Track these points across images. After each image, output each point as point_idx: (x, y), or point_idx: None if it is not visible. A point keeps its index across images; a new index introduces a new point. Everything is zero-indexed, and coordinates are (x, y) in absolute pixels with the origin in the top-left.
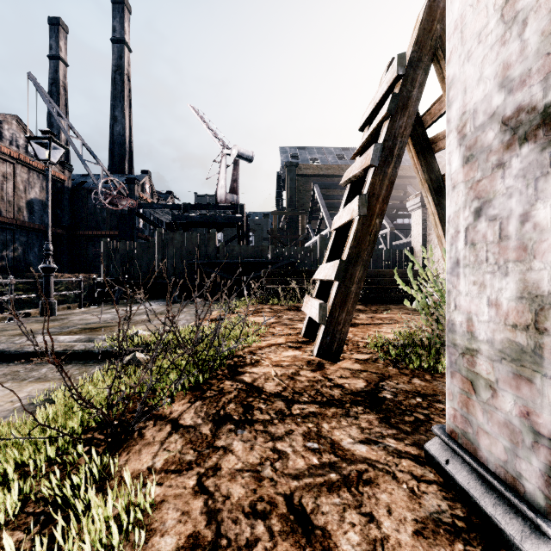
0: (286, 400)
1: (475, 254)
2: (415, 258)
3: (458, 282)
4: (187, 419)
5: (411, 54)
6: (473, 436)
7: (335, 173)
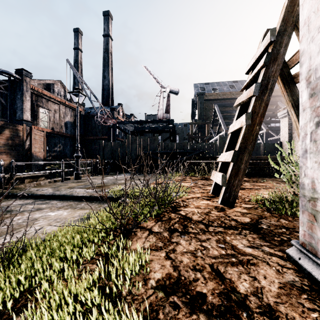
0: (205, 224)
1: (316, 146)
2: (283, 149)
3: (306, 162)
4: (155, 229)
5: (279, 28)
6: (315, 244)
7: (228, 97)
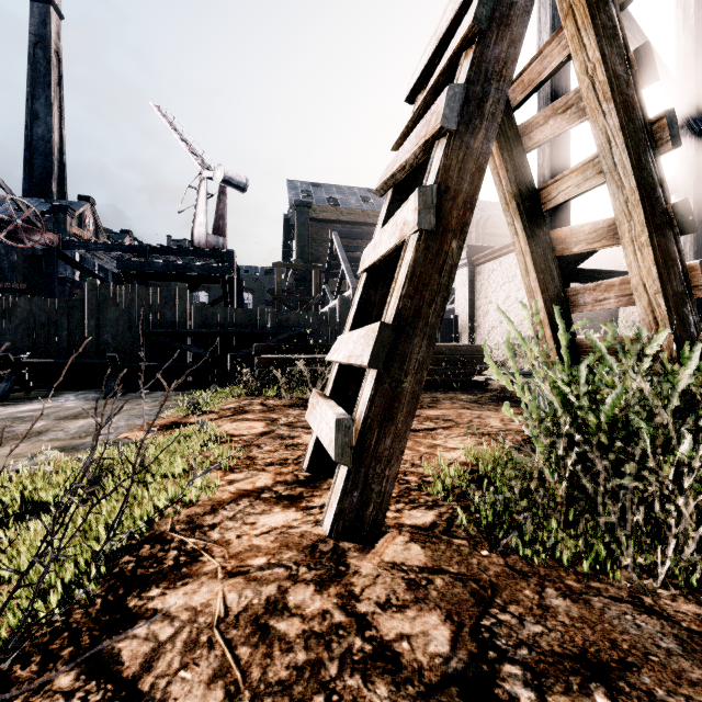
0: None
1: None
2: (460, 330)
3: None
4: None
5: None
6: None
7: (359, 220)
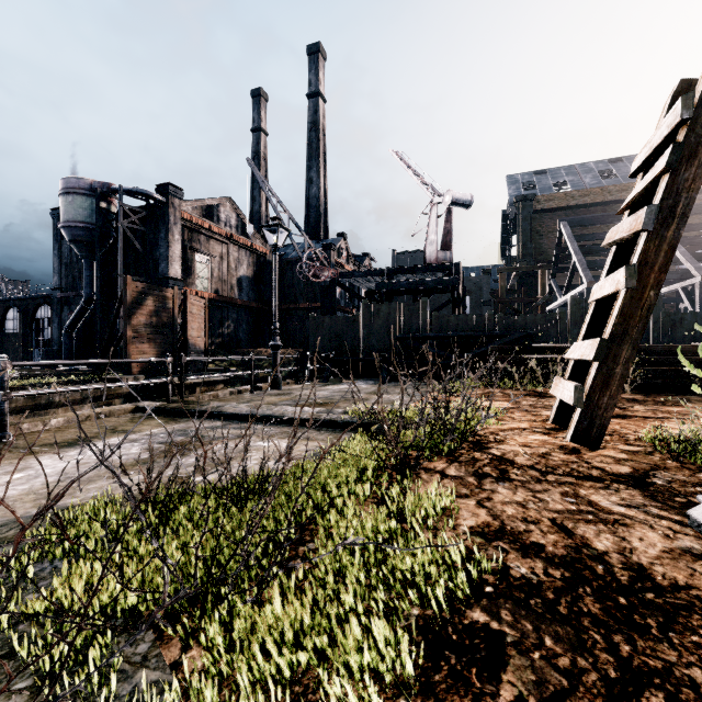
0: (539, 471)
1: None
2: None
3: None
4: (451, 472)
5: (701, 91)
6: None
7: (596, 200)
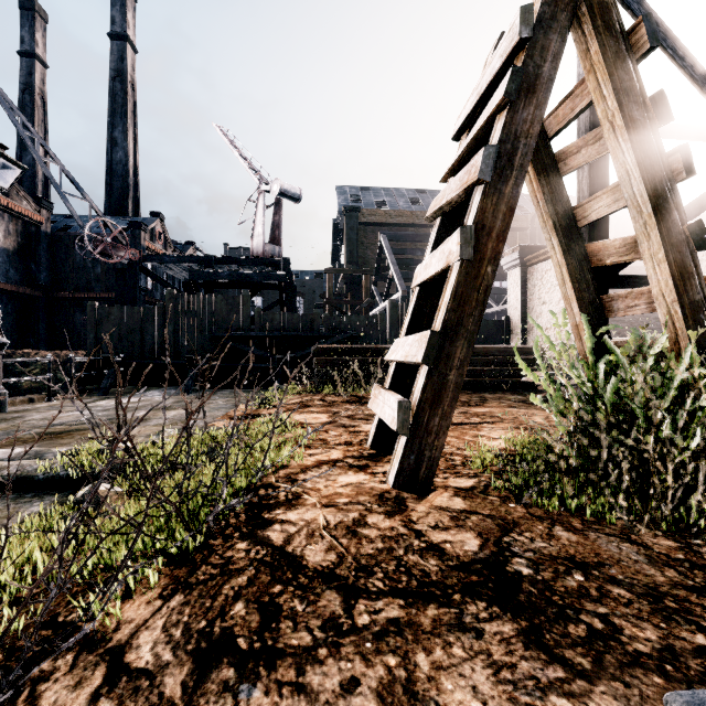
0: (343, 589)
1: None
2: (512, 331)
3: None
4: (143, 649)
5: (540, 8)
6: None
7: (408, 221)
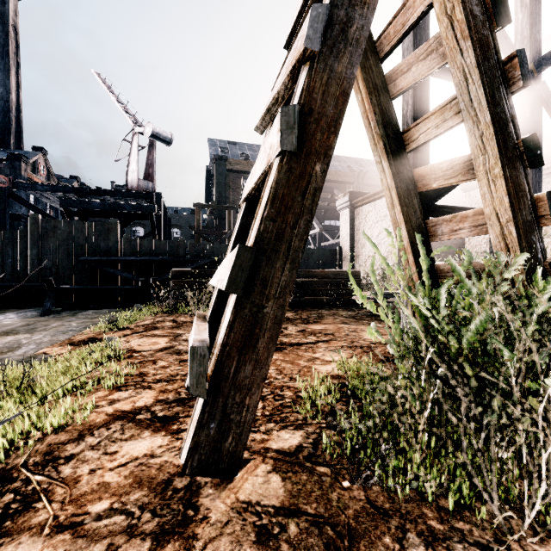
0: None
1: None
2: (344, 258)
3: None
4: None
5: None
6: None
7: None
